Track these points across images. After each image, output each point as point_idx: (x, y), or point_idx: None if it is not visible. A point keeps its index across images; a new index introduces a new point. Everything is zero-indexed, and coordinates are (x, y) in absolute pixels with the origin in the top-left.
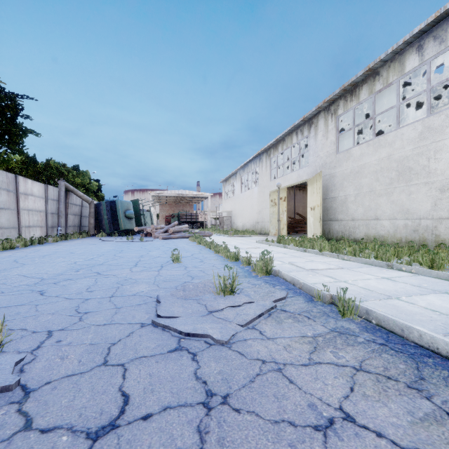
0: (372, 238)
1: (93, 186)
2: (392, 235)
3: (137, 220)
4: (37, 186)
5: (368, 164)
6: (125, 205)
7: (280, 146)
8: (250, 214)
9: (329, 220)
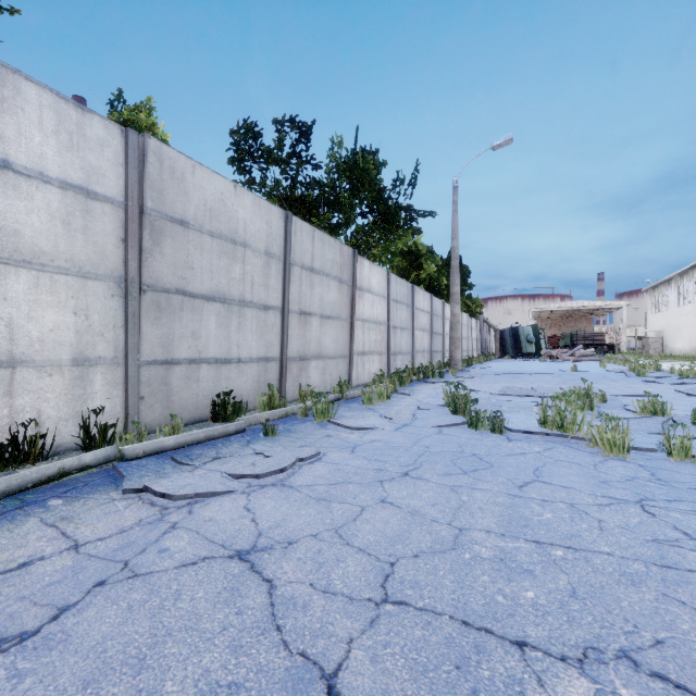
0: None
1: None
2: None
3: (535, 344)
4: (474, 322)
5: None
6: (526, 330)
7: None
8: (691, 335)
9: None
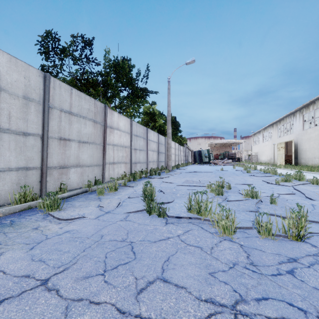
0: (313, 165)
1: None
2: (318, 164)
3: (208, 158)
4: (182, 147)
5: (312, 136)
6: (204, 152)
7: (281, 122)
8: (267, 154)
9: (300, 158)
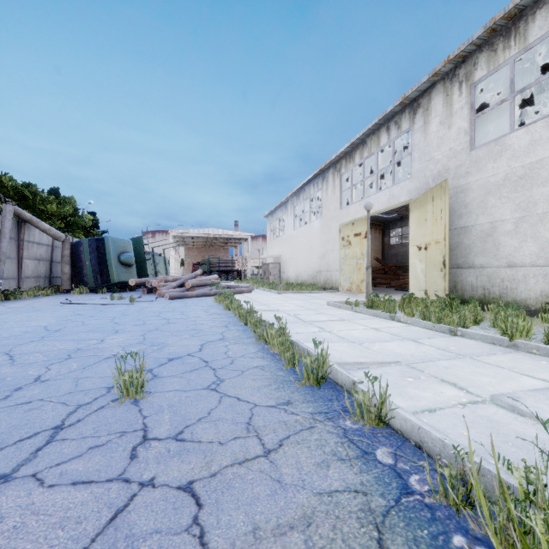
0: None
1: (85, 220)
2: None
3: (140, 268)
4: None
5: None
6: (121, 245)
7: (357, 153)
8: (308, 259)
9: (454, 267)
